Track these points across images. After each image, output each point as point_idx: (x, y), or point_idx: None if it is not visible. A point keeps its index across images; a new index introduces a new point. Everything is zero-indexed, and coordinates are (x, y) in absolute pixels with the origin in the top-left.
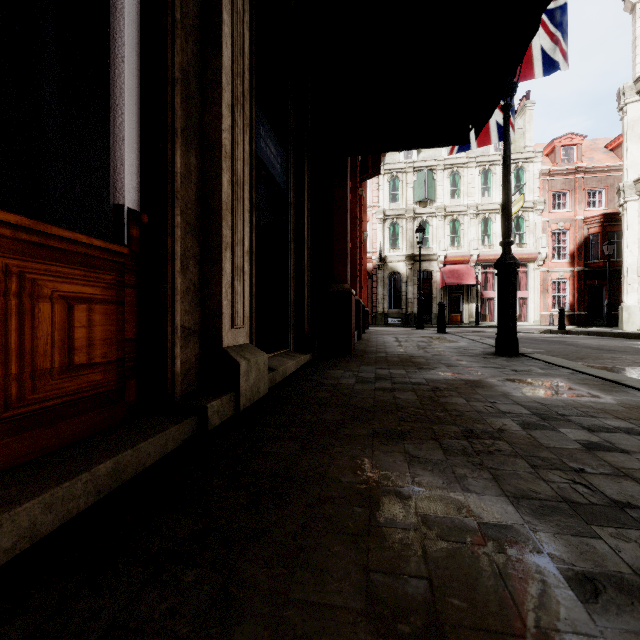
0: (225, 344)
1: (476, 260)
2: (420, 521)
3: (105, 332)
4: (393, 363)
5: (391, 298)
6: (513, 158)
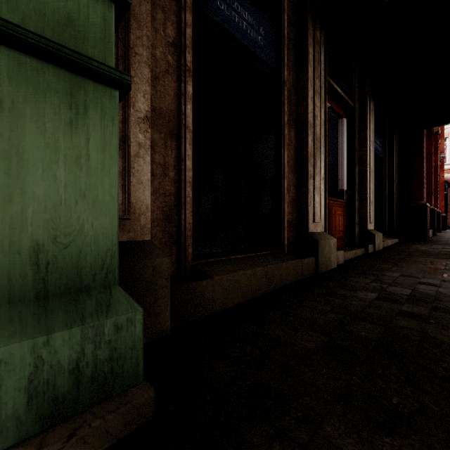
0: (368, 228)
1: None
2: (446, 265)
3: (342, 223)
4: None
5: None
6: None
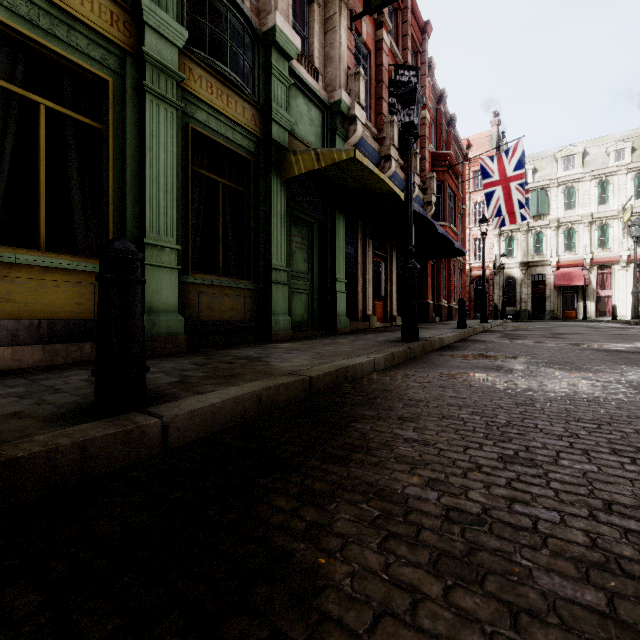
0: (394, 315)
1: (590, 263)
2: None
3: (381, 312)
4: (437, 323)
5: (507, 298)
6: (632, 167)
